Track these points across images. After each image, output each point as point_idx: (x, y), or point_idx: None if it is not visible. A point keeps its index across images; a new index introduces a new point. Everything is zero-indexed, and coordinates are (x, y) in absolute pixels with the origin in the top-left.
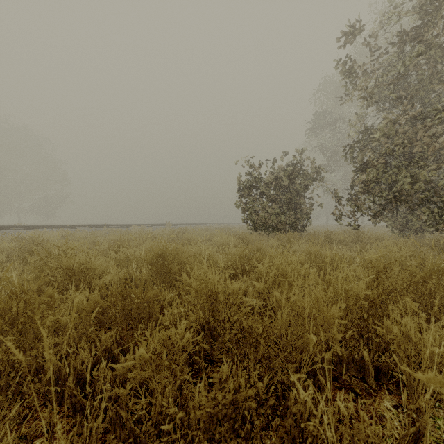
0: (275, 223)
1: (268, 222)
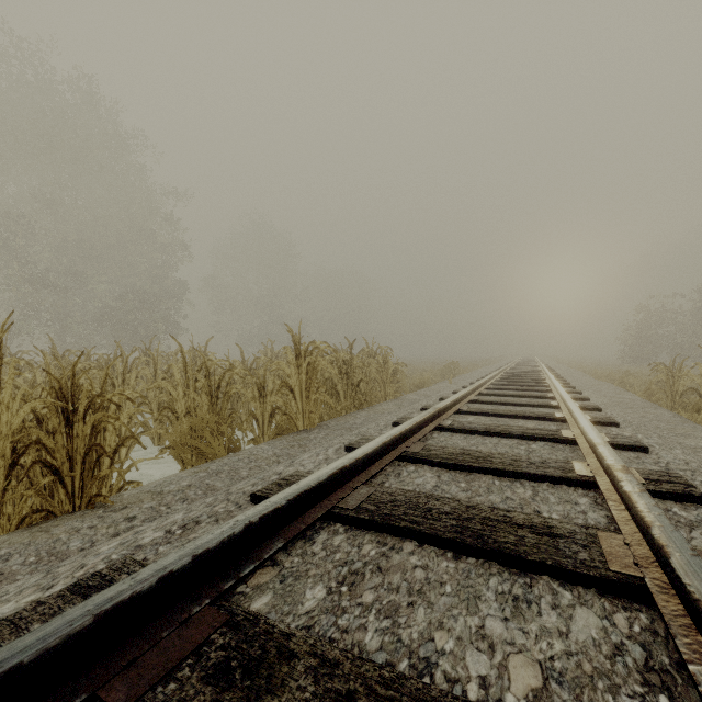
0: (665, 356)
1: (664, 356)
